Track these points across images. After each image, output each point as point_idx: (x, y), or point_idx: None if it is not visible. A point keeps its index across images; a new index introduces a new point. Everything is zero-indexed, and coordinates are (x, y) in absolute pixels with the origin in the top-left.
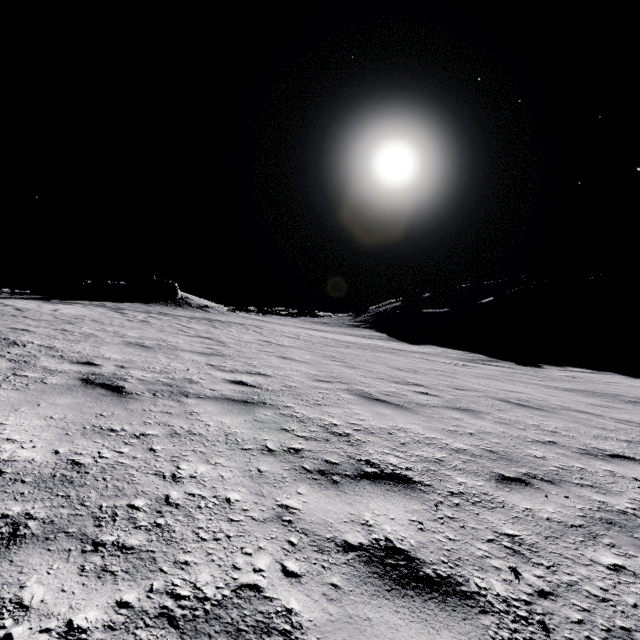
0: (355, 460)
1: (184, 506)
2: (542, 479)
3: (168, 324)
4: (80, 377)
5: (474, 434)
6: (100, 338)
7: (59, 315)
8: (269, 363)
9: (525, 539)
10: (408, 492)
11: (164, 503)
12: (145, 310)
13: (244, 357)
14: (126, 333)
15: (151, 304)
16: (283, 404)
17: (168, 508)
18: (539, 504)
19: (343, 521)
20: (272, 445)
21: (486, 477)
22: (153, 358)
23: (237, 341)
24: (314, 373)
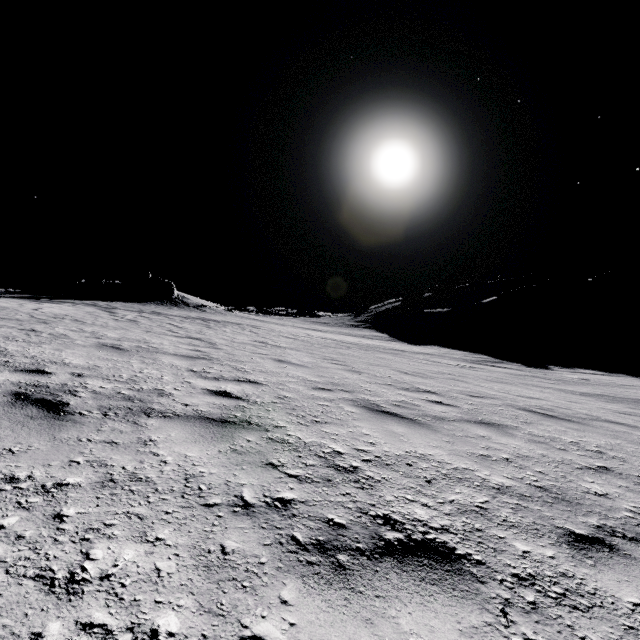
0: (369, 517)
1: None
2: (625, 536)
3: (158, 324)
4: (13, 390)
5: (511, 460)
6: (70, 339)
7: (37, 314)
8: (262, 367)
9: None
10: (455, 582)
11: None
12: (138, 309)
13: (234, 361)
14: (105, 334)
15: (146, 303)
16: (273, 423)
17: None
18: None
19: None
20: (250, 495)
21: (553, 538)
22: (124, 363)
23: (230, 342)
24: (312, 379)
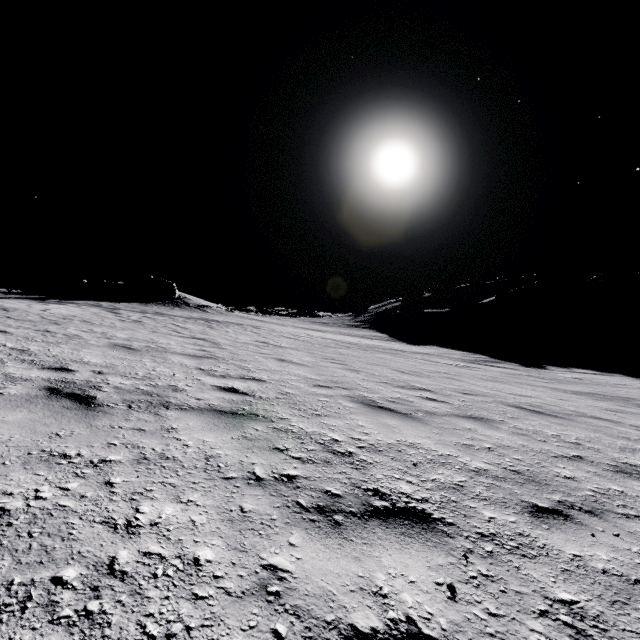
0: (361, 490)
1: (133, 575)
2: (581, 509)
3: (162, 324)
4: (46, 386)
5: (492, 449)
6: (84, 340)
7: (47, 315)
8: (265, 366)
9: (586, 608)
10: (428, 536)
11: (105, 572)
12: (141, 310)
13: (238, 360)
14: (115, 334)
15: (148, 304)
16: (277, 415)
17: (109, 581)
18: (588, 548)
19: (349, 590)
20: (261, 471)
21: (517, 509)
22: (138, 362)
23: (233, 342)
24: (313, 377)
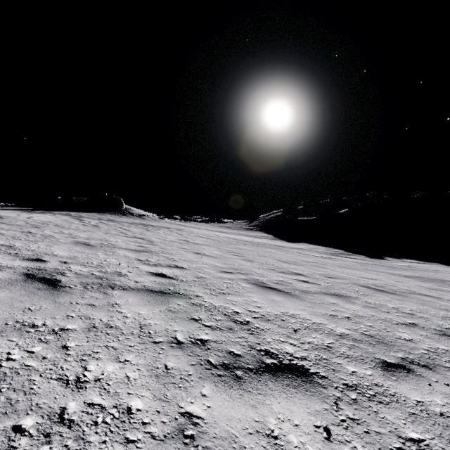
0: (256, 350)
1: (78, 423)
2: (419, 364)
3: (113, 228)
4: (24, 272)
5: (351, 318)
6: (55, 239)
7: (30, 221)
8: (185, 258)
9: (431, 445)
10: (307, 387)
11: (56, 420)
12: (98, 218)
13: (166, 253)
14: (78, 235)
15: (103, 213)
16: (194, 294)
17: (59, 428)
18: (427, 395)
19: (248, 433)
20: (181, 336)
21: (372, 364)
22: (93, 255)
23: (163, 240)
24: (220, 265)
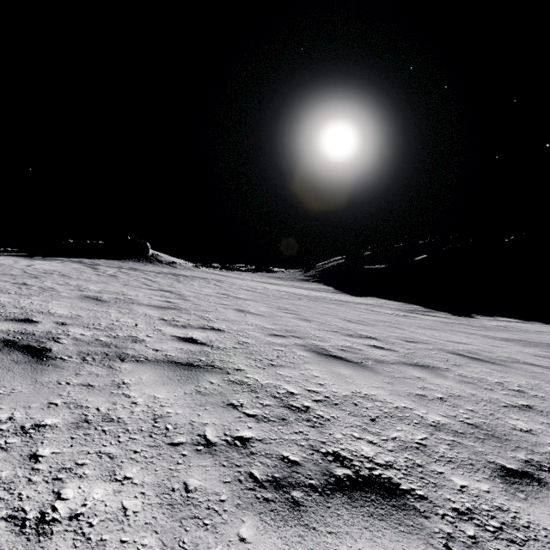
0: (320, 454)
1: None
2: None
3: (134, 278)
4: (2, 338)
5: (444, 399)
6: (57, 292)
7: (29, 270)
8: (224, 316)
9: None
10: (400, 517)
11: None
12: (118, 266)
13: (200, 310)
14: (88, 287)
15: (125, 261)
16: (233, 366)
17: None
18: None
19: None
20: (212, 434)
21: (487, 473)
22: (103, 313)
23: (197, 294)
24: (268, 327)
